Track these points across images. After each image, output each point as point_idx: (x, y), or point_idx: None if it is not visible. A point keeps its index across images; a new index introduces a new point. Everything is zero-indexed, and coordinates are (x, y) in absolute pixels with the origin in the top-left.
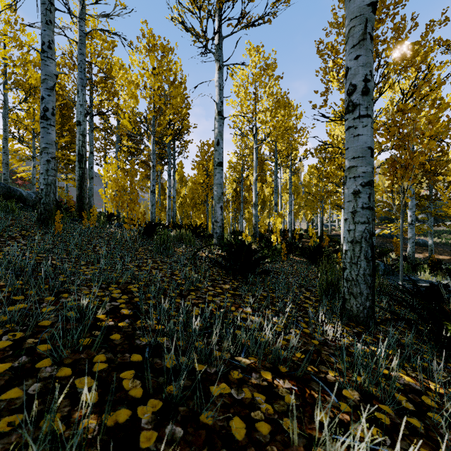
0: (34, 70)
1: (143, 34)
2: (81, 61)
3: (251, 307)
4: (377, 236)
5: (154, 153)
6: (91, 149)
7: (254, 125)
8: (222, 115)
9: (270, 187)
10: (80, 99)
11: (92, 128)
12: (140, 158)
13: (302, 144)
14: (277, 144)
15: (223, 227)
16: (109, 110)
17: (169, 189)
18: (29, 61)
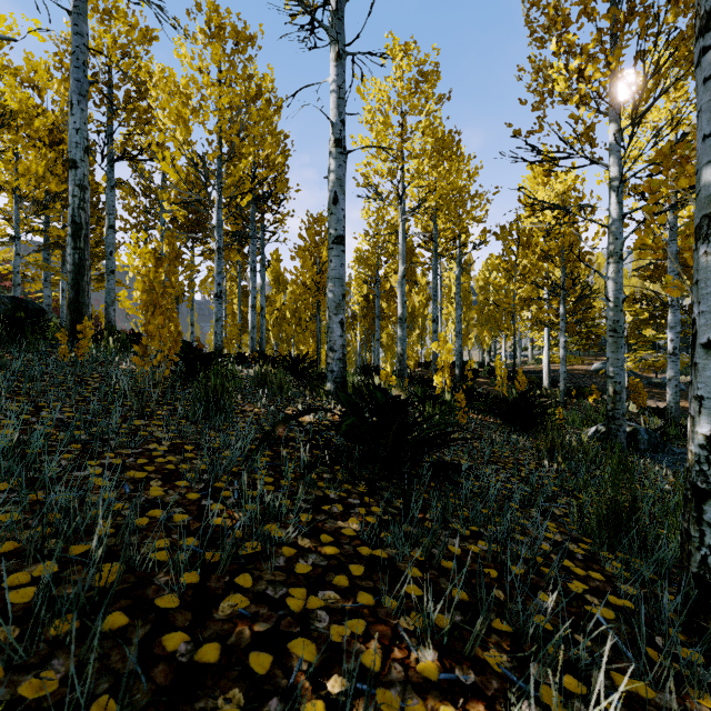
0: (20, 88)
1: (198, 5)
2: (77, 48)
3: (433, 632)
4: (596, 373)
5: (221, 226)
6: (111, 220)
7: (400, 178)
8: (343, 146)
9: (423, 294)
10: (76, 119)
11: (112, 183)
12: (195, 235)
13: (478, 220)
14: (437, 221)
15: (344, 360)
16: (142, 150)
17: (253, 294)
18: (3, 67)
